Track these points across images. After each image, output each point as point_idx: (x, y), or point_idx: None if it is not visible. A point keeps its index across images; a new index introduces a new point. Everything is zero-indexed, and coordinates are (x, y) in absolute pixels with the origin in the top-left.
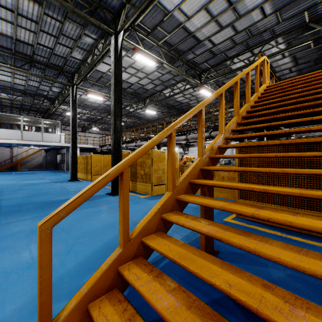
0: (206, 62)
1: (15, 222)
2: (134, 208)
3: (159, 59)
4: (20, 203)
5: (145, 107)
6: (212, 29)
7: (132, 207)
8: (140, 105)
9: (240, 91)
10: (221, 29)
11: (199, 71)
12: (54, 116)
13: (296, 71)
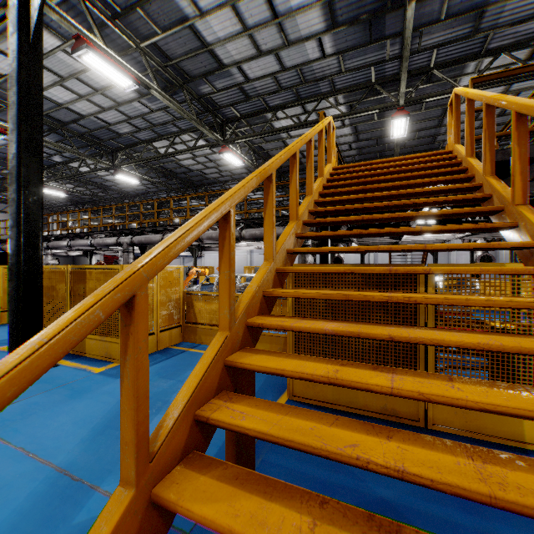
0: (233, 105)
1: None
2: (65, 416)
3: (142, 77)
4: None
5: (115, 169)
6: (244, 49)
7: (62, 413)
8: (102, 163)
9: (285, 165)
10: (258, 54)
11: (222, 119)
12: None
13: (357, 148)
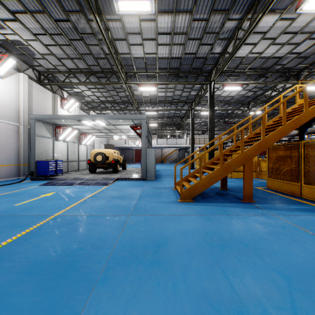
0: (298, 64)
1: (168, 178)
2: None
3: (245, 82)
4: (168, 174)
5: (249, 110)
6: (288, 48)
7: None
8: (243, 110)
9: None
10: (297, 44)
11: (297, 71)
12: (183, 126)
13: None
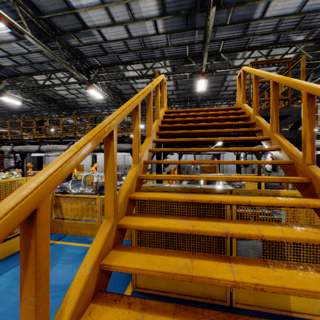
0: (95, 57)
1: None
2: None
3: (16, 24)
4: None
5: (0, 92)
6: (102, 18)
7: None
8: None
9: None
10: (113, 23)
11: (88, 65)
12: None
13: (176, 94)
